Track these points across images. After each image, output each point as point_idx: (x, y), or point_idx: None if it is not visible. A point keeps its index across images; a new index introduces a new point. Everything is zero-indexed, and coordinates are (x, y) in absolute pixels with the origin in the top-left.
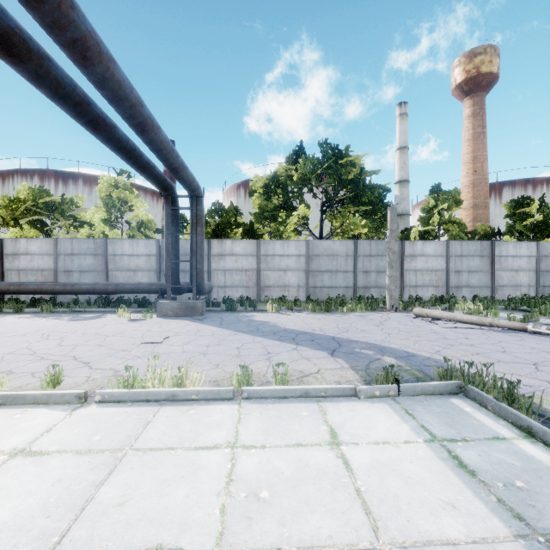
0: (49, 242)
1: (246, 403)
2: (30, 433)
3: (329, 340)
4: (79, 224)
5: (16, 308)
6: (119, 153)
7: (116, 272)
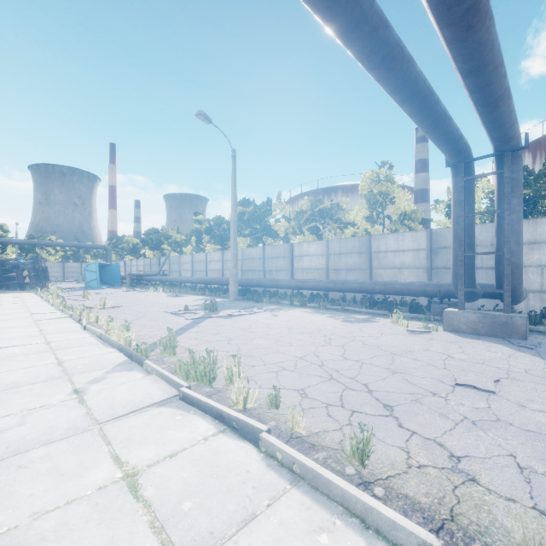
0: (322, 244)
1: None
2: None
3: None
4: (343, 226)
5: (302, 302)
6: (410, 105)
7: (379, 270)
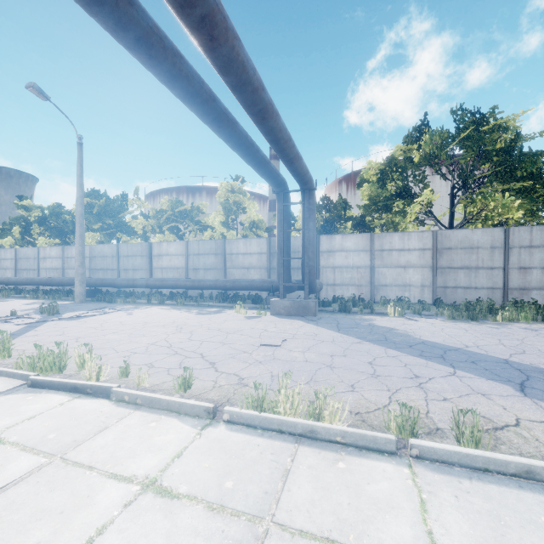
0: (182, 244)
1: (419, 467)
2: (162, 454)
3: (502, 365)
4: (203, 228)
5: (160, 300)
6: (238, 150)
7: (232, 270)
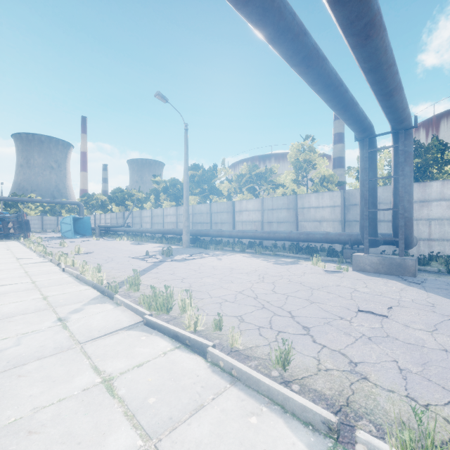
0: (258, 201)
1: None
2: None
3: None
4: (275, 187)
5: (241, 248)
6: (325, 93)
7: (304, 223)
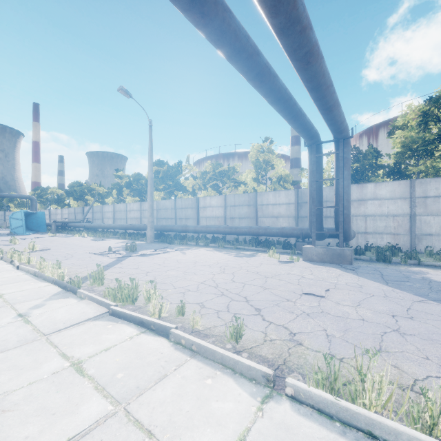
0: (221, 198)
1: None
2: (222, 434)
3: None
4: (238, 184)
5: (205, 243)
6: (277, 105)
7: (263, 219)
